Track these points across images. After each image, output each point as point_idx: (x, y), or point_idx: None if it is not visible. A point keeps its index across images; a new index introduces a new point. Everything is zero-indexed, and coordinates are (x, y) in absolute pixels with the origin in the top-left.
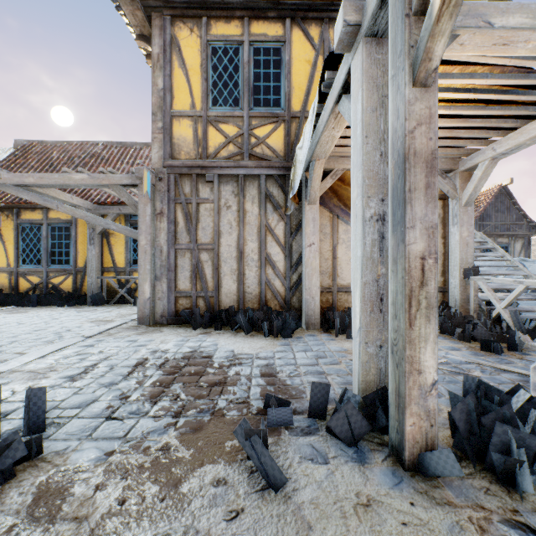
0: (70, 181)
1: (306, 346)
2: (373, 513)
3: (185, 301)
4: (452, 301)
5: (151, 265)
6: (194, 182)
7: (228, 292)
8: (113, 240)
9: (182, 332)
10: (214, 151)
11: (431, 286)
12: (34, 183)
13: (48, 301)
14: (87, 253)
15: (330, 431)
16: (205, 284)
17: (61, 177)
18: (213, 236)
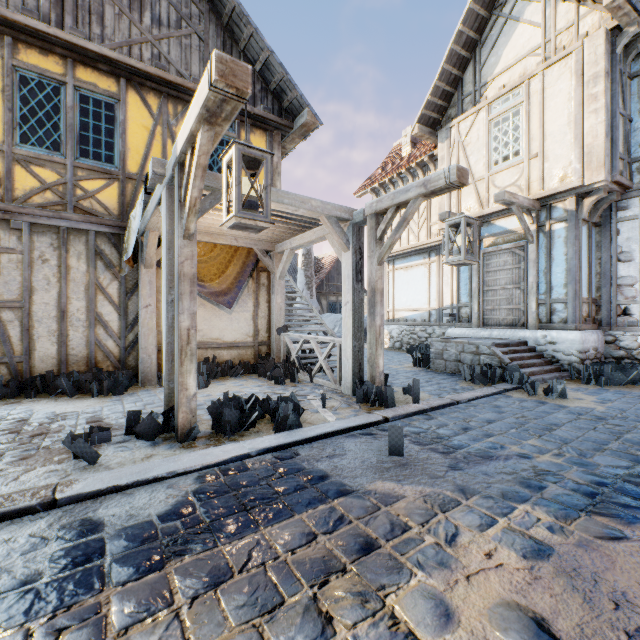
0: None
1: (138, 399)
2: (152, 458)
3: None
4: (272, 352)
5: None
6: None
7: (44, 356)
8: None
9: None
10: (24, 195)
11: (194, 344)
12: None
13: None
14: None
15: (139, 438)
16: (10, 348)
17: None
18: (23, 292)
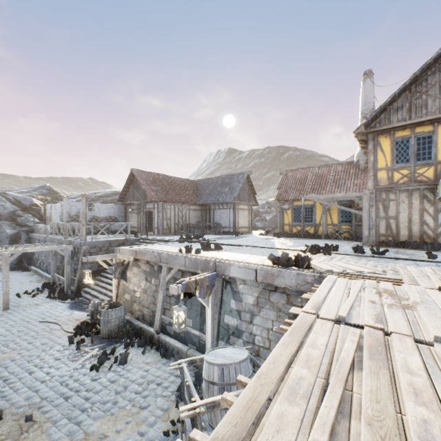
0: (336, 196)
1: None
2: None
3: (382, 238)
4: None
5: (367, 224)
6: (387, 193)
7: (403, 235)
8: (331, 212)
9: (385, 247)
10: (396, 181)
11: None
12: (323, 198)
13: (306, 236)
14: (321, 218)
15: None
16: (392, 231)
17: (333, 195)
18: (396, 213)
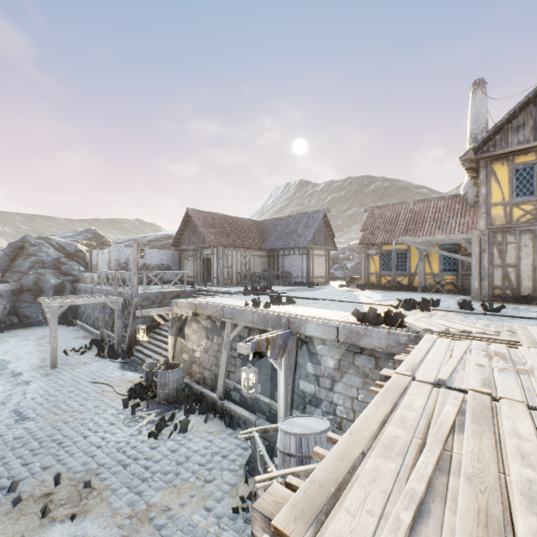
0: (437, 239)
1: None
2: None
3: (498, 291)
4: None
5: (478, 274)
6: (503, 235)
7: (525, 287)
8: (430, 258)
9: (501, 303)
10: (516, 219)
11: None
12: (420, 241)
13: (398, 288)
14: (418, 266)
15: None
16: (510, 283)
17: (433, 237)
18: (516, 260)
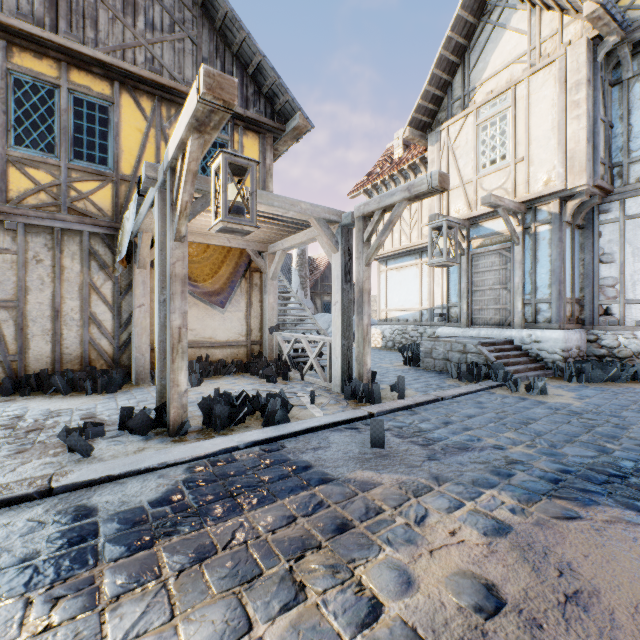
0: None
1: (131, 396)
2: (144, 451)
3: None
4: (265, 351)
5: None
6: None
7: (39, 355)
8: None
9: None
10: (19, 196)
11: (185, 342)
12: None
13: None
14: None
15: (132, 433)
16: (4, 347)
17: None
18: (17, 292)
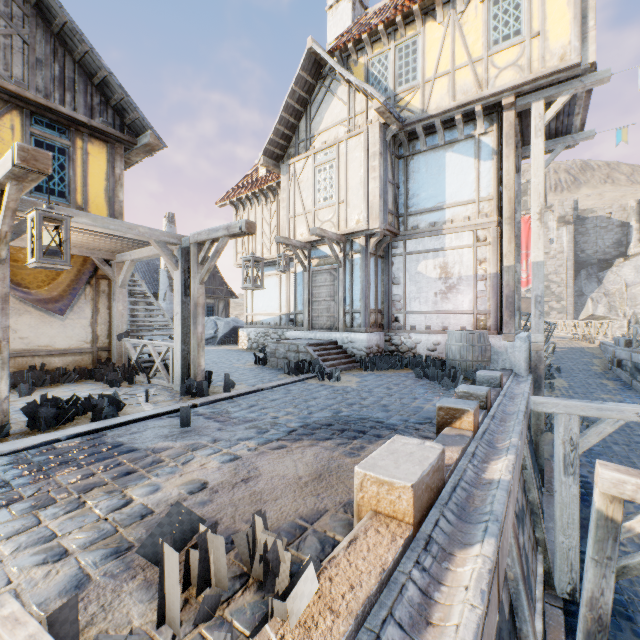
0: None
1: None
2: None
3: None
4: (114, 357)
5: None
6: None
7: None
8: None
9: None
10: None
11: (6, 354)
12: None
13: None
14: None
15: None
16: None
17: None
18: None
